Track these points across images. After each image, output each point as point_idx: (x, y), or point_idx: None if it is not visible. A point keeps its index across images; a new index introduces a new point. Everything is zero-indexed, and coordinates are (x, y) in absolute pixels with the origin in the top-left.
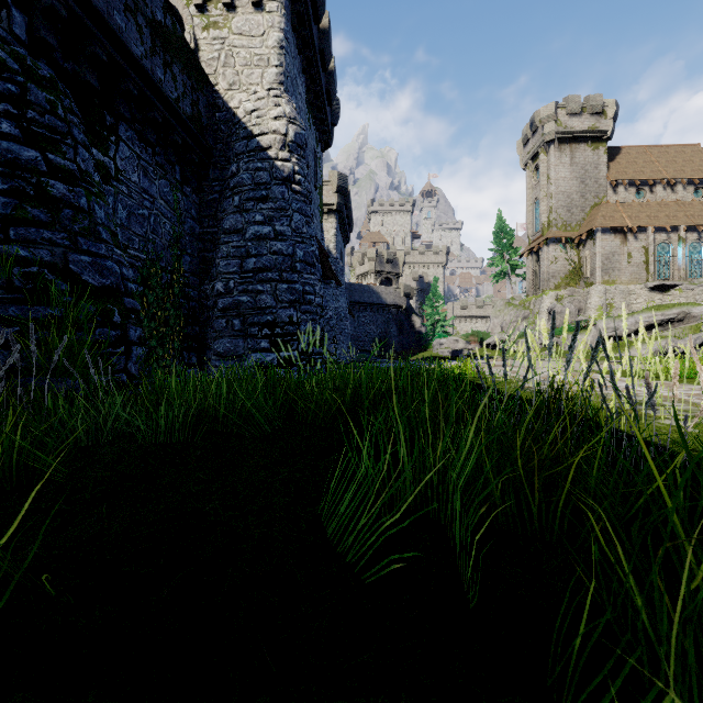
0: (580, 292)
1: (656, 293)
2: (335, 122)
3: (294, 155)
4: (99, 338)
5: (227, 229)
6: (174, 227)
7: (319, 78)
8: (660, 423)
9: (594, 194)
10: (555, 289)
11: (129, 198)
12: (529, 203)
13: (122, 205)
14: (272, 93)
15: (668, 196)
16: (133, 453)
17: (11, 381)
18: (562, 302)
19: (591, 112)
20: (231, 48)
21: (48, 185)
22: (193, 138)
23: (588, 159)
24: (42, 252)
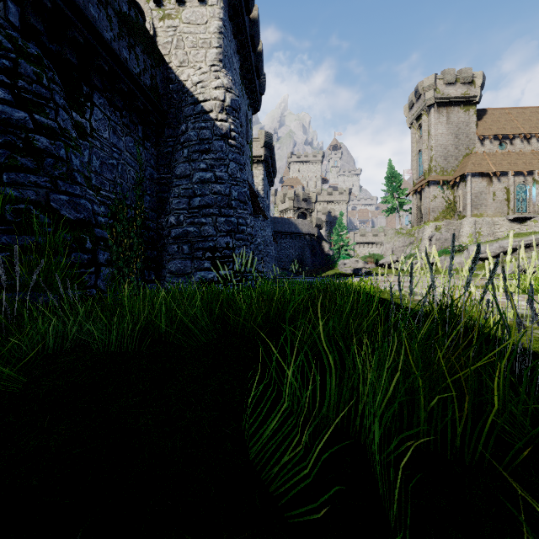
0: (454, 223)
1: (515, 224)
2: (262, 92)
3: (230, 116)
4: (74, 261)
5: (178, 174)
6: (137, 174)
7: (250, 57)
8: (537, 333)
9: (466, 146)
10: (434, 221)
11: (101, 151)
12: (414, 154)
13: (96, 157)
14: (213, 69)
15: (525, 147)
16: (86, 362)
17: (1, 296)
18: (440, 231)
19: (463, 82)
20: (181, 34)
21: (34, 139)
22: (152, 104)
23: (460, 119)
24: (28, 192)
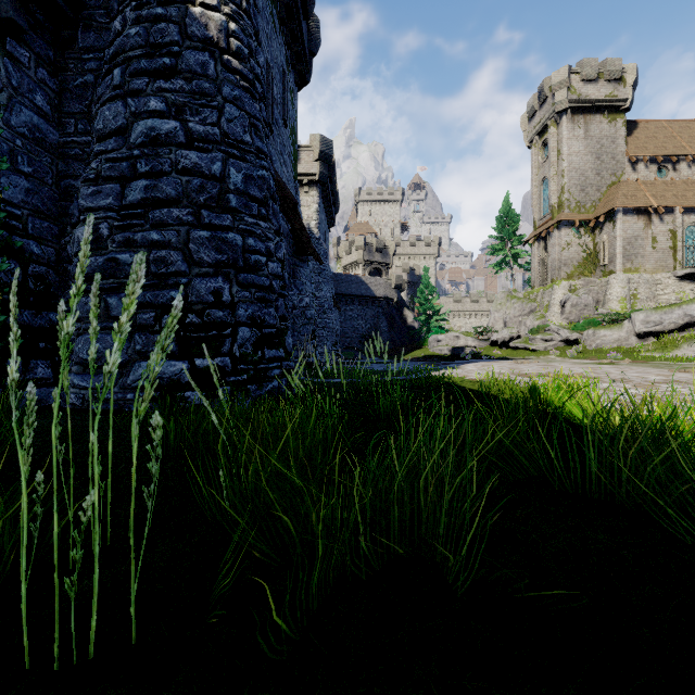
0: (596, 282)
1: (686, 283)
2: (314, 50)
3: (229, 3)
4: None
5: (101, 129)
6: None
7: None
8: None
9: (611, 172)
10: (567, 279)
11: None
12: (536, 184)
13: None
14: None
15: (693, 174)
16: None
17: None
18: (577, 293)
19: (608, 78)
20: None
21: None
22: None
23: (604, 132)
24: None
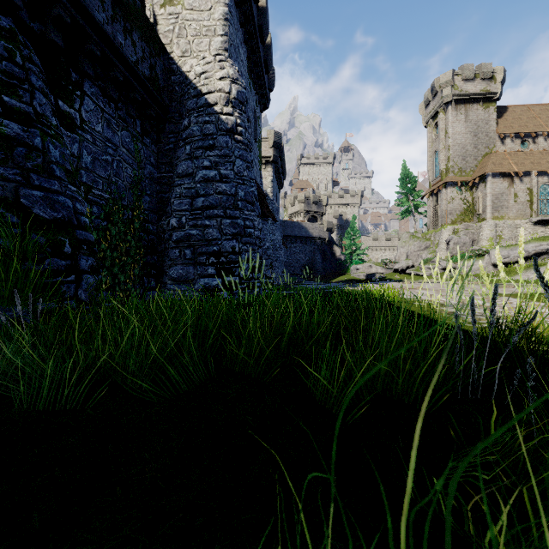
0: (473, 226)
1: (539, 227)
2: (271, 88)
3: (237, 110)
4: (48, 268)
5: (180, 173)
6: (134, 172)
7: (258, 49)
8: None
9: (485, 146)
10: (452, 224)
11: (93, 145)
12: (430, 154)
13: (87, 151)
14: (218, 58)
15: (548, 145)
16: None
17: None
18: (459, 234)
19: (483, 78)
20: (183, 22)
21: (3, 124)
22: (151, 97)
23: (480, 117)
24: None
